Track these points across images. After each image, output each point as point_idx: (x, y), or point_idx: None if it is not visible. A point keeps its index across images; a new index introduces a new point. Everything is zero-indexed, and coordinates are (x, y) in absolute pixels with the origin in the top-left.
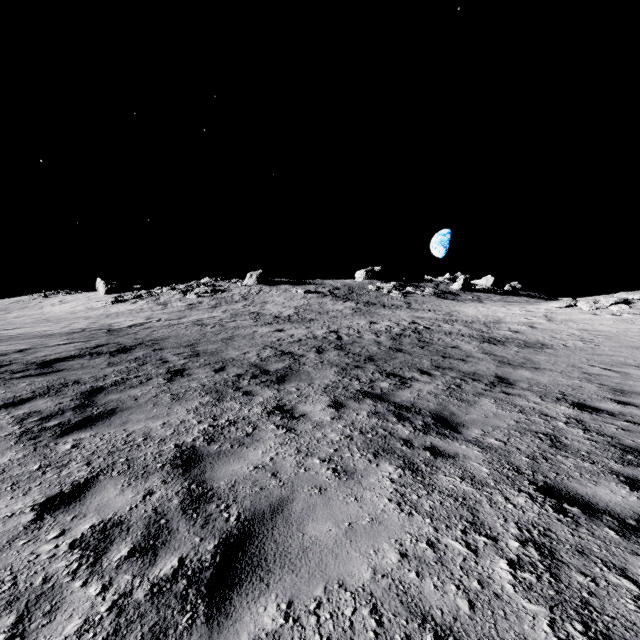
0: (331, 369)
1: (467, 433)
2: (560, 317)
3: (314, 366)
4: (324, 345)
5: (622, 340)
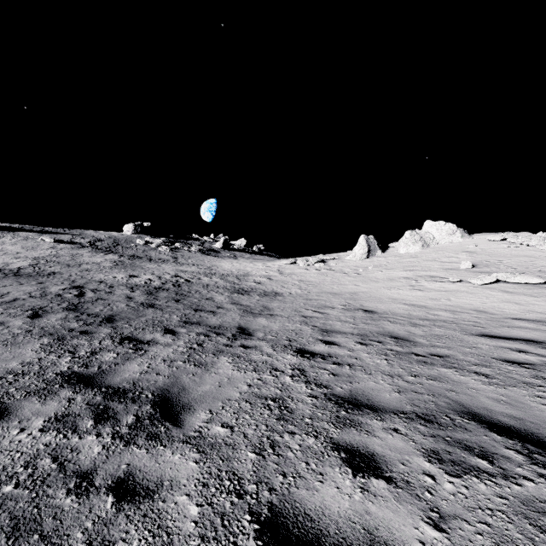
0: (38, 341)
1: (190, 423)
2: (287, 271)
3: (9, 339)
4: (51, 305)
5: (322, 288)
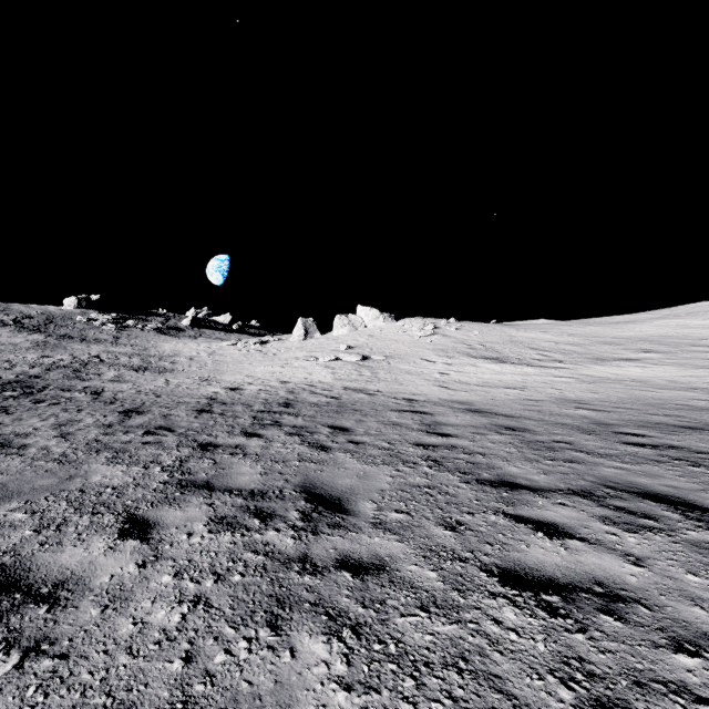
0: None
1: None
2: (220, 352)
3: None
4: None
5: (220, 366)
